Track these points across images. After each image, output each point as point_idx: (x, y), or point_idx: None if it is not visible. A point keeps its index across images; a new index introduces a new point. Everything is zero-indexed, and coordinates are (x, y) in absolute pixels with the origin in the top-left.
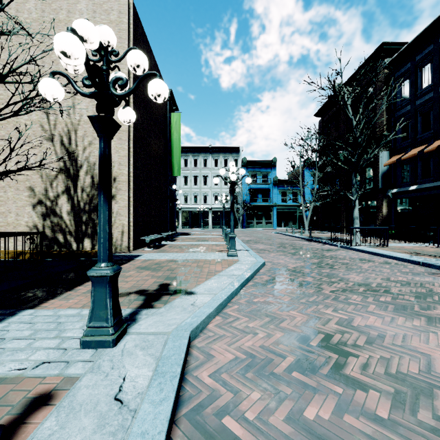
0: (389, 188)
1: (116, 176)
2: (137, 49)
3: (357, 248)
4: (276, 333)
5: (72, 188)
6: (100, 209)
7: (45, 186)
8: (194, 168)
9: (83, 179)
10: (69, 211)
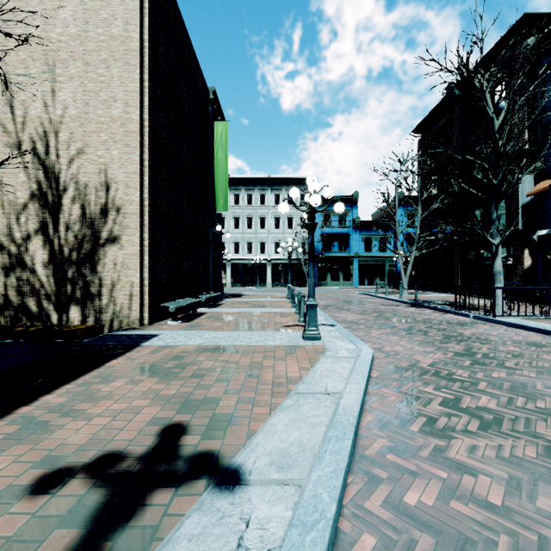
0: (534, 229)
1: (121, 205)
2: None
3: (508, 321)
4: None
5: (51, 225)
6: None
7: (8, 222)
8: (247, 207)
9: (68, 209)
10: (45, 261)
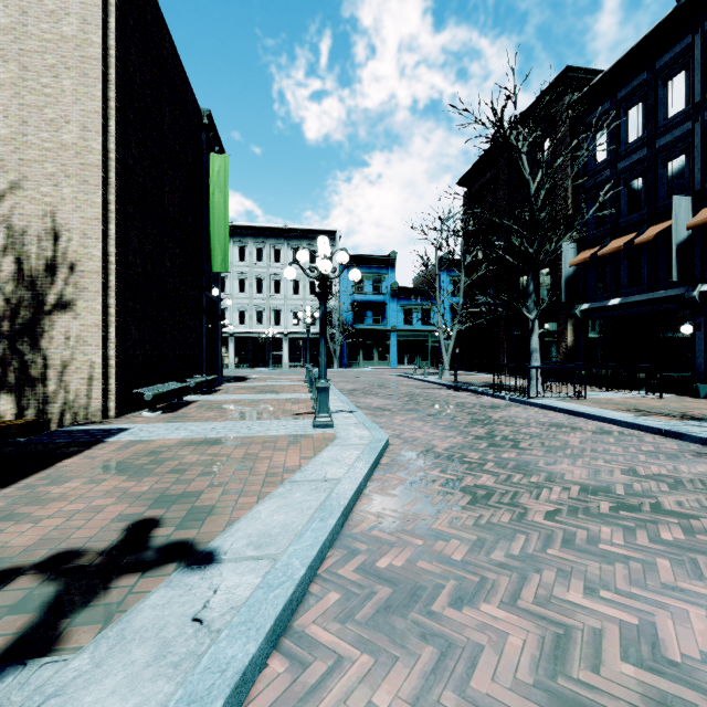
0: (576, 303)
1: (76, 260)
2: None
3: (541, 403)
4: None
5: None
6: None
7: None
8: (257, 264)
9: None
10: None
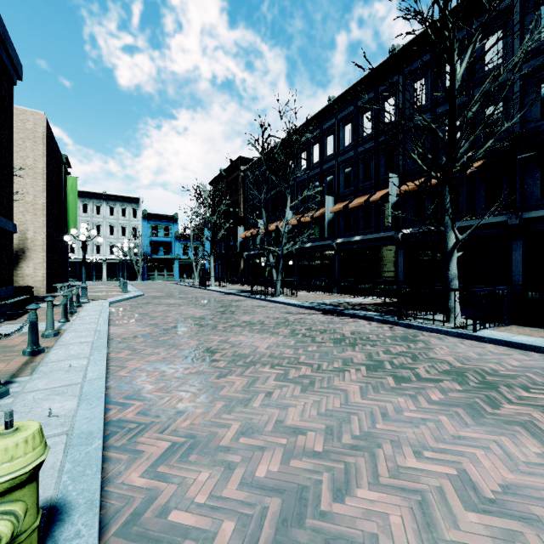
0: (244, 252)
1: (32, 241)
2: (95, 230)
3: (207, 288)
4: (136, 303)
5: None
6: (83, 270)
7: None
8: (83, 215)
9: None
10: None
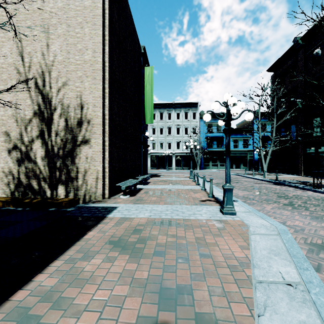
0: None
1: (90, 118)
2: None
3: None
4: None
5: (46, 132)
6: None
7: (20, 131)
8: (160, 121)
9: (57, 122)
10: (43, 156)
